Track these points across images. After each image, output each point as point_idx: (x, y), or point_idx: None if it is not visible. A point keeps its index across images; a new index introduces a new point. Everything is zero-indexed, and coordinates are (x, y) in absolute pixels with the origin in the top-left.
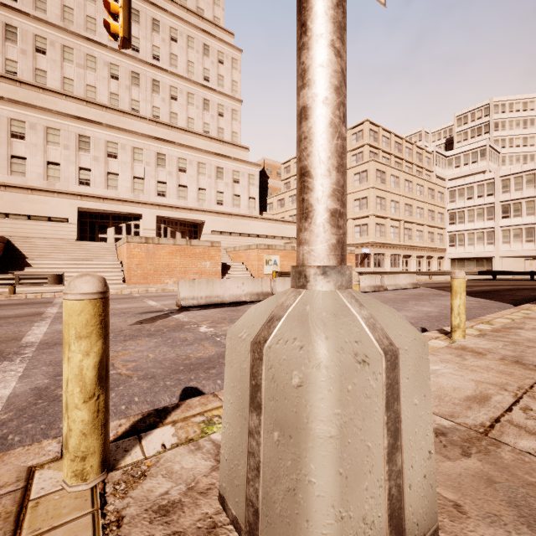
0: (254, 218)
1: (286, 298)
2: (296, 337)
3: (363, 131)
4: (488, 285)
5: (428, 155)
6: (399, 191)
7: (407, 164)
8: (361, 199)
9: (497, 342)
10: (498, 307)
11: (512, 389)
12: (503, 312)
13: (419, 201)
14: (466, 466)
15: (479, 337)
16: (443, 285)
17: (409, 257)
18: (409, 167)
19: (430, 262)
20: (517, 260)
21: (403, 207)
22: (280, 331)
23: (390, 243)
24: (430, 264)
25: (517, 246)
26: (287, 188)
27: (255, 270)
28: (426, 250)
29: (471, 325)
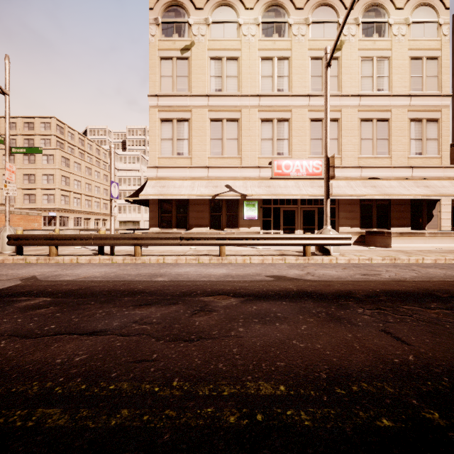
0: None
1: (3, 229)
2: (5, 232)
3: (51, 124)
4: None
5: (105, 151)
6: (81, 174)
7: (89, 155)
8: (49, 175)
9: None
10: None
11: None
12: None
13: (97, 182)
14: (32, 251)
15: None
16: None
17: (89, 219)
18: (90, 157)
19: (105, 223)
20: None
21: (84, 185)
22: (3, 232)
23: (74, 209)
24: (106, 224)
25: None
26: None
27: None
28: (102, 215)
29: None
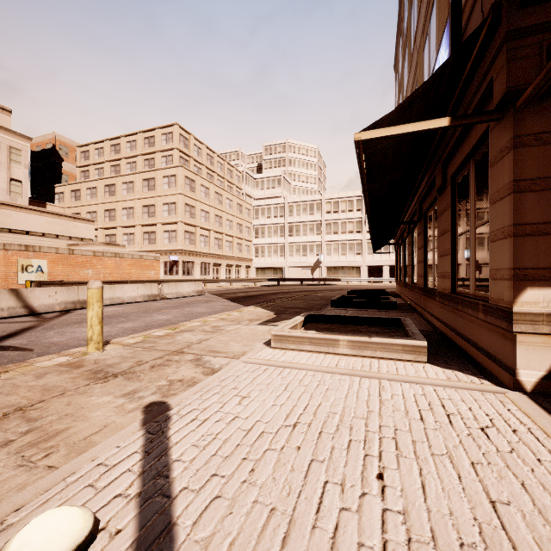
0: (19, 208)
1: None
2: None
3: (173, 134)
4: (266, 290)
5: (238, 173)
6: (209, 202)
7: (219, 178)
8: (170, 204)
9: (131, 350)
10: (231, 310)
11: (4, 411)
12: (214, 316)
13: (229, 214)
14: None
15: (128, 345)
16: (232, 291)
17: (220, 265)
18: (221, 180)
19: (239, 270)
20: (298, 269)
21: (213, 217)
22: None
23: (200, 251)
24: (240, 272)
25: (298, 259)
26: (85, 177)
27: (2, 280)
28: (235, 260)
29: (152, 332)
